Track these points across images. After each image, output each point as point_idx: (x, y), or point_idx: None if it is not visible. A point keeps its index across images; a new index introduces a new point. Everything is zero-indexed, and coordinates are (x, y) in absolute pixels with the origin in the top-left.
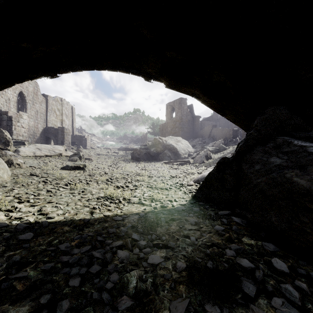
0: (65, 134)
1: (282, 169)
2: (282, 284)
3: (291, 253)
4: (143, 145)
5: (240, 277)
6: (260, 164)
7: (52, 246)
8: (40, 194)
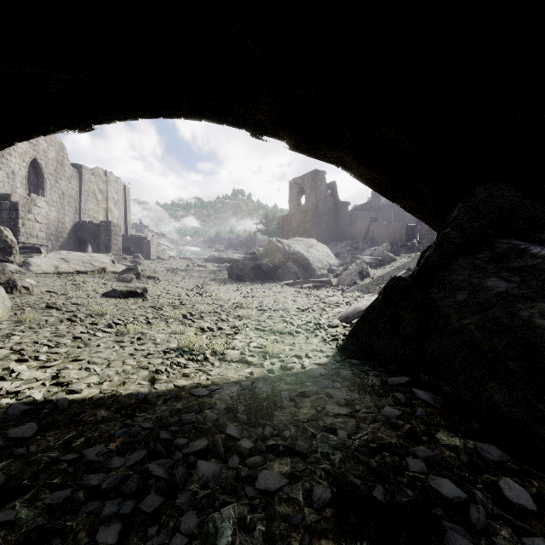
0: (112, 234)
1: (511, 302)
2: (526, 538)
3: (534, 466)
4: (248, 252)
5: (440, 519)
6: (467, 291)
7: (72, 451)
8: (60, 344)
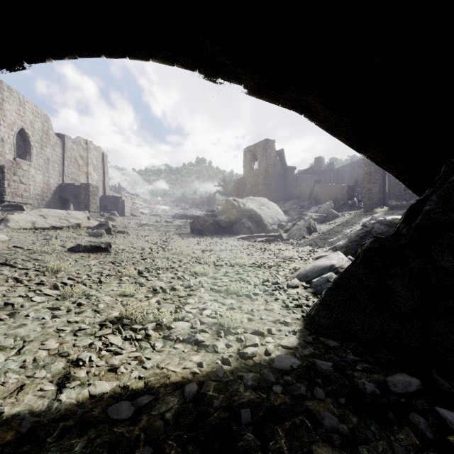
0: (90, 194)
1: None
2: None
3: None
4: (209, 210)
5: None
6: None
7: None
8: None
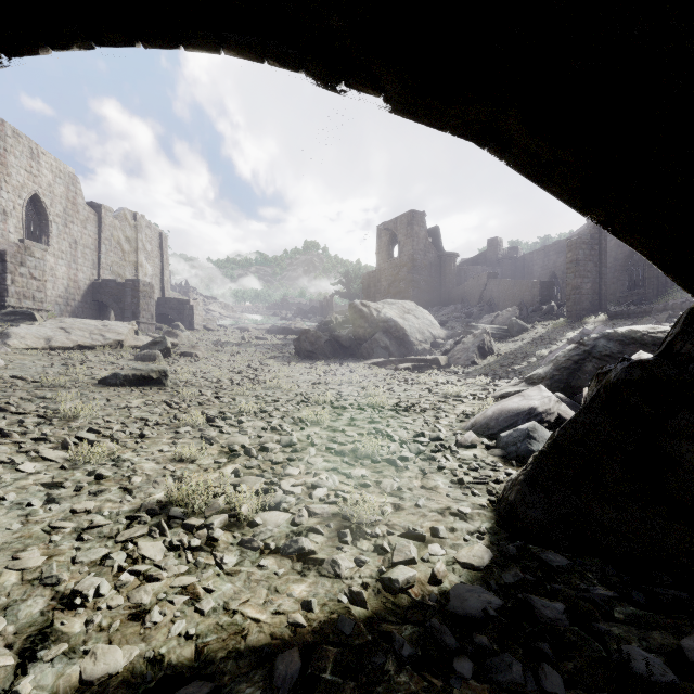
0: (141, 296)
1: None
2: None
3: None
4: (323, 321)
5: None
6: None
7: None
8: None
